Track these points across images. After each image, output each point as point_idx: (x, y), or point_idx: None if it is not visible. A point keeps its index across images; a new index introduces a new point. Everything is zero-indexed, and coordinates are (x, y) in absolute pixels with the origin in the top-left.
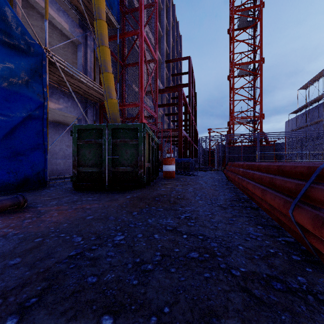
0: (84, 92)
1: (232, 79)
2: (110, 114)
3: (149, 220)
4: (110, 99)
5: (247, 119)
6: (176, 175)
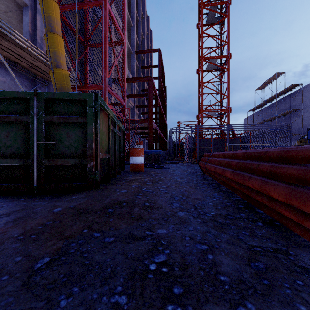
0: (29, 64)
1: (201, 72)
2: (57, 89)
3: (60, 302)
4: (57, 69)
5: (215, 113)
6: (146, 169)
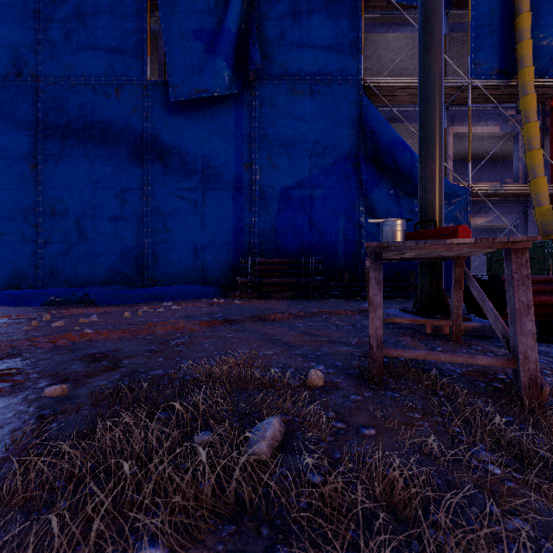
0: (518, 195)
1: None
2: (538, 224)
3: None
4: (537, 208)
5: None
6: None
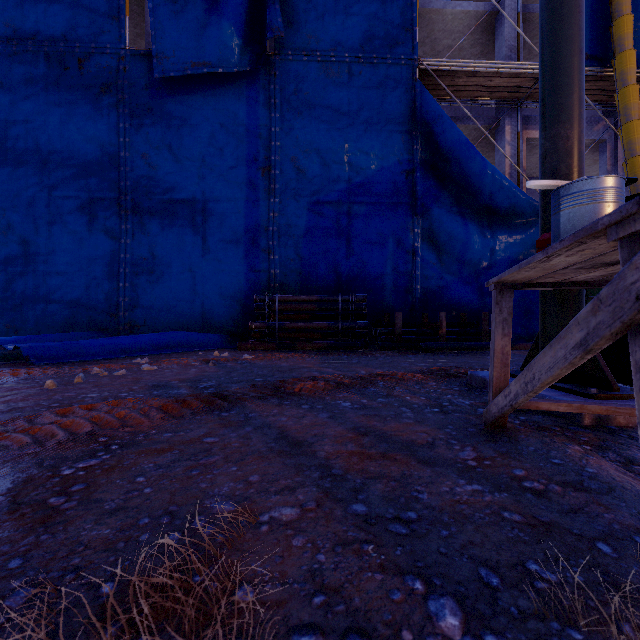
0: None
1: None
2: None
3: None
4: None
5: None
6: None
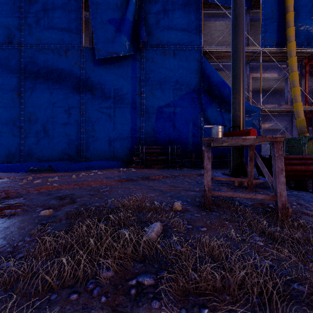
0: (287, 111)
1: None
2: (298, 127)
3: None
4: (297, 119)
5: None
6: None
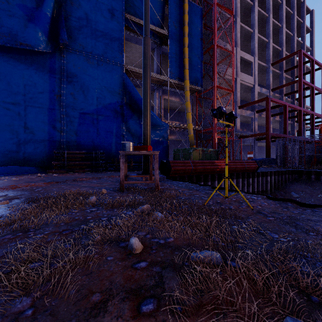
0: (186, 128)
1: None
2: (190, 141)
3: None
4: (189, 135)
5: None
6: None
